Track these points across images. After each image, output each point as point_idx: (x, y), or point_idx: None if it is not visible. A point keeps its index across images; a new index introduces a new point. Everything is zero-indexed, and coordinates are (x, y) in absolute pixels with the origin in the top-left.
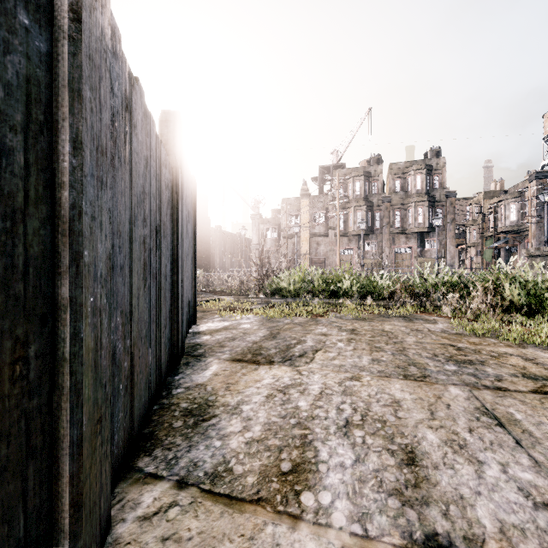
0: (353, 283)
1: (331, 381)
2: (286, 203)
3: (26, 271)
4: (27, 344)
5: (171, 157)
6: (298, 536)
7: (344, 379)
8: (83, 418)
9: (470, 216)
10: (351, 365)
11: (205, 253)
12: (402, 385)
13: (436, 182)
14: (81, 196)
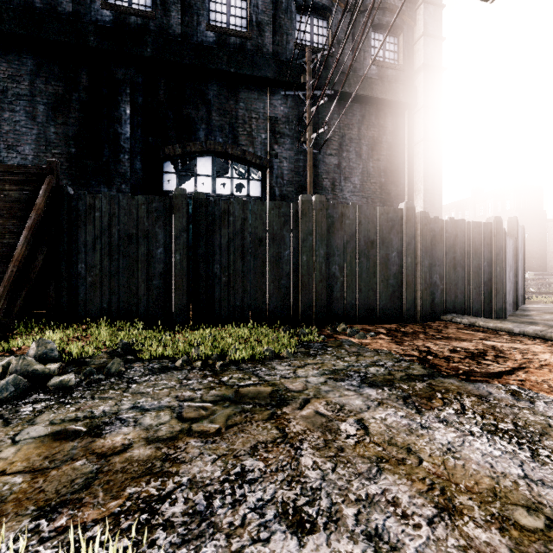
0: None
1: None
2: None
3: (501, 278)
4: (501, 286)
5: (513, 237)
6: (546, 322)
7: None
8: (506, 296)
9: None
10: None
11: (537, 252)
12: None
13: None
14: (506, 269)
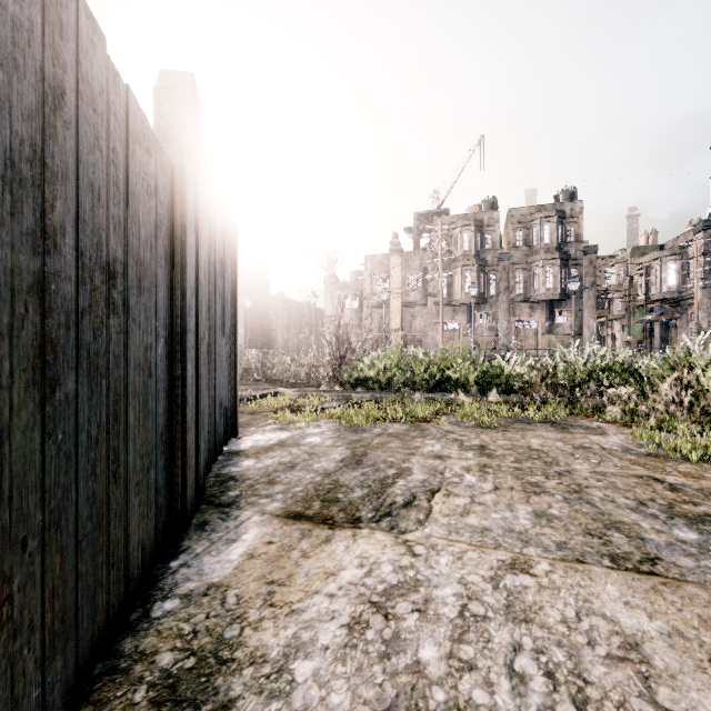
0: (468, 371)
1: (476, 574)
2: (370, 261)
3: None
4: None
5: (172, 146)
6: None
7: (499, 569)
8: None
9: (613, 279)
10: (501, 528)
11: (262, 328)
12: (621, 587)
13: (570, 234)
14: None
